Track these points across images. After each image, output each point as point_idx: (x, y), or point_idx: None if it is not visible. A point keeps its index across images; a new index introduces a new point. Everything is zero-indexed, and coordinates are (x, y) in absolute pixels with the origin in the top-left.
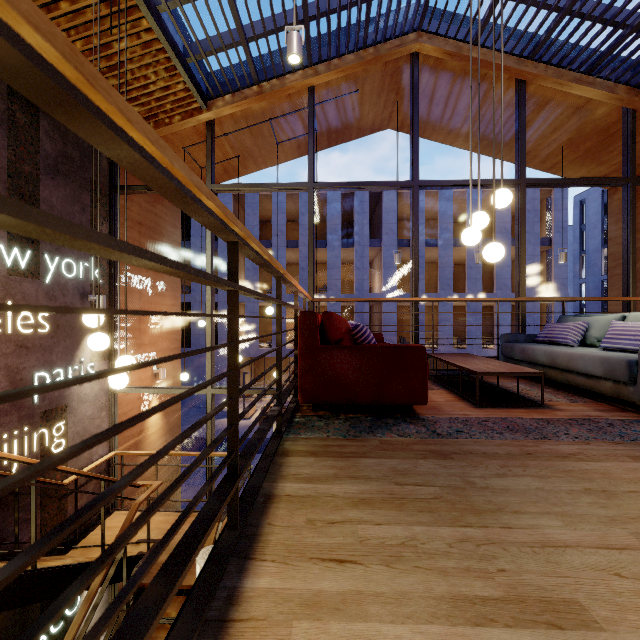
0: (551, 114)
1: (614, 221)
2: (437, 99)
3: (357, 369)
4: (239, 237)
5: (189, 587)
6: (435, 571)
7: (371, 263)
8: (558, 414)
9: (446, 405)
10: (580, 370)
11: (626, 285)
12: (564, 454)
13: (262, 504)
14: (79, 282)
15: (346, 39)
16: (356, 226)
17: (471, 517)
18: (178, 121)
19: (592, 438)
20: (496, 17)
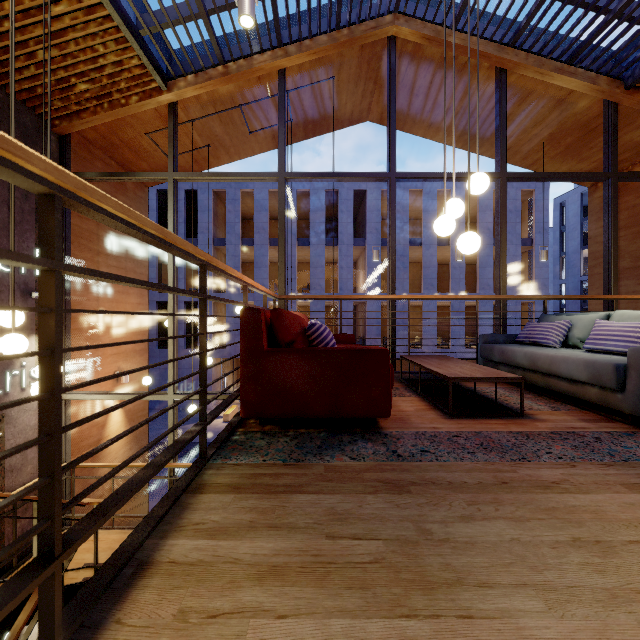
0: (532, 107)
1: (594, 219)
2: (416, 89)
3: (308, 376)
4: (54, 186)
5: None
6: None
7: (356, 262)
8: (539, 426)
9: (415, 416)
10: (563, 374)
11: (607, 283)
12: (546, 482)
13: (126, 580)
14: (20, 277)
15: (318, 18)
16: (340, 225)
17: (418, 597)
18: (135, 102)
19: (578, 458)
20: None
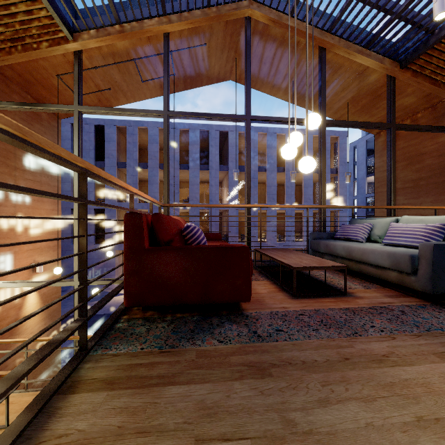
0: (341, 77)
1: (378, 156)
2: (264, 59)
3: (183, 270)
4: None
5: None
6: None
7: (221, 182)
8: (359, 302)
9: (268, 297)
10: (371, 262)
11: (389, 198)
12: (378, 356)
13: None
14: None
15: None
16: (210, 155)
17: None
18: (46, 47)
19: (395, 330)
20: None
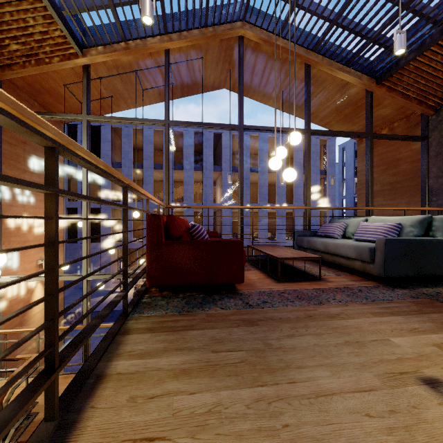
0: (326, 89)
1: (361, 160)
2: (256, 71)
3: (192, 259)
4: (56, 142)
5: None
6: (233, 436)
7: (215, 182)
8: (329, 285)
9: (258, 282)
10: (342, 254)
11: (367, 200)
12: (332, 315)
13: (91, 386)
14: None
15: (192, 18)
16: (204, 156)
17: (267, 376)
18: (57, 62)
19: (349, 301)
20: (293, 19)
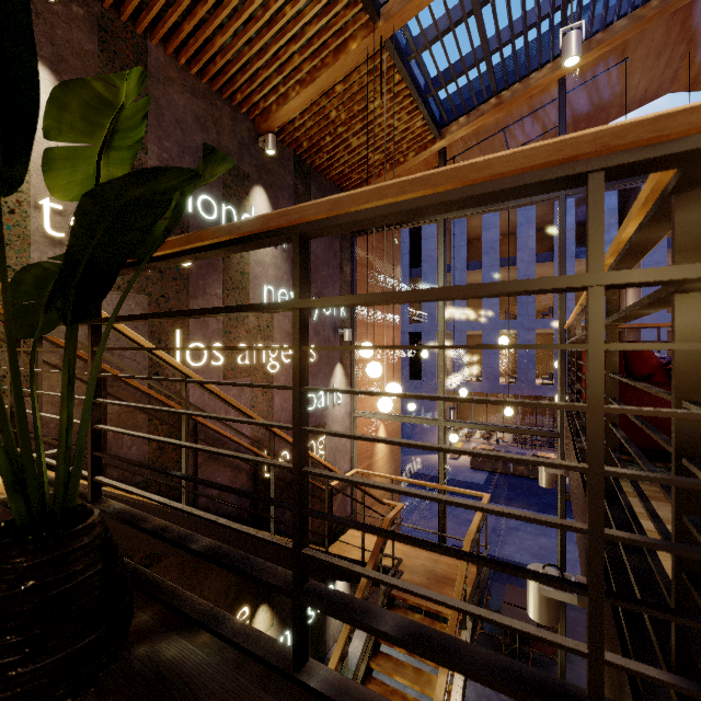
0: None
1: None
2: None
3: None
4: None
5: (436, 612)
6: None
7: None
8: None
9: None
10: None
11: None
12: None
13: None
14: (332, 318)
15: (616, 4)
16: None
17: None
18: (412, 157)
19: None
20: None
